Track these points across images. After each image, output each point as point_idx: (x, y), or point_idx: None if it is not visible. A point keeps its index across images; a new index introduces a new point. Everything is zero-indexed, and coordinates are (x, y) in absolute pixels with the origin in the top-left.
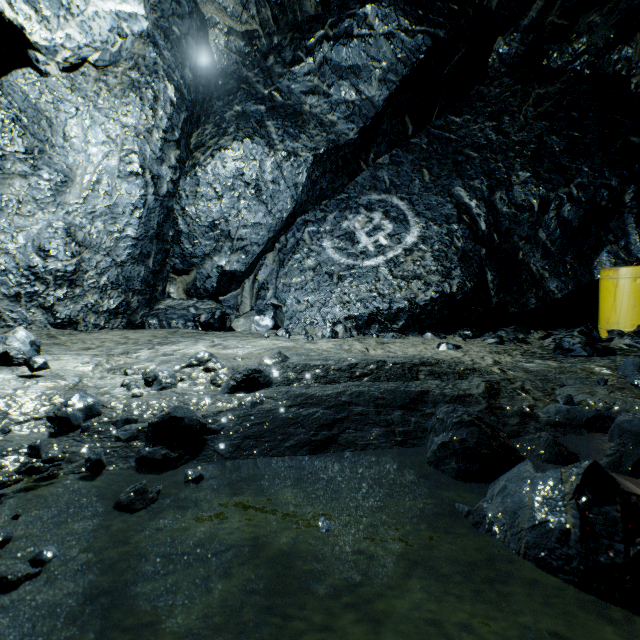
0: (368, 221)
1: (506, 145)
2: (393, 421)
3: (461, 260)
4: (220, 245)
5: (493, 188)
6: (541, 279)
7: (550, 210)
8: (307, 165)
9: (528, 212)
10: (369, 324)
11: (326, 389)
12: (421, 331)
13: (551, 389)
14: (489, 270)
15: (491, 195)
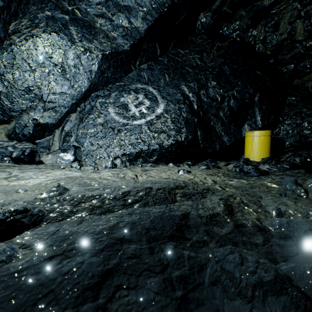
0: (136, 99)
1: (205, 67)
2: (167, 261)
3: (186, 123)
4: (35, 104)
5: (200, 88)
6: (221, 136)
7: (225, 102)
8: (98, 60)
9: (215, 102)
10: (136, 158)
11: (99, 223)
12: (165, 162)
13: (258, 201)
14: (199, 130)
15: (199, 91)
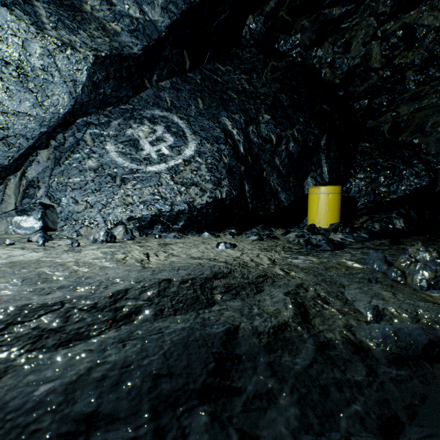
0: (152, 132)
1: (255, 94)
2: None
3: (228, 173)
4: None
5: (248, 122)
6: (276, 192)
7: (282, 144)
8: (87, 64)
9: (270, 144)
10: (152, 225)
11: (46, 374)
12: (198, 230)
13: (341, 293)
14: (247, 183)
15: (247, 127)
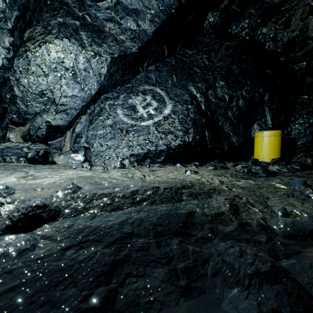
0: (143, 100)
1: (213, 67)
2: (173, 254)
3: (193, 124)
4: (48, 107)
5: (207, 88)
6: (229, 136)
7: (233, 102)
8: (107, 63)
9: (224, 102)
10: (144, 159)
11: (110, 218)
12: (173, 162)
13: (264, 202)
14: (206, 130)
15: (207, 92)
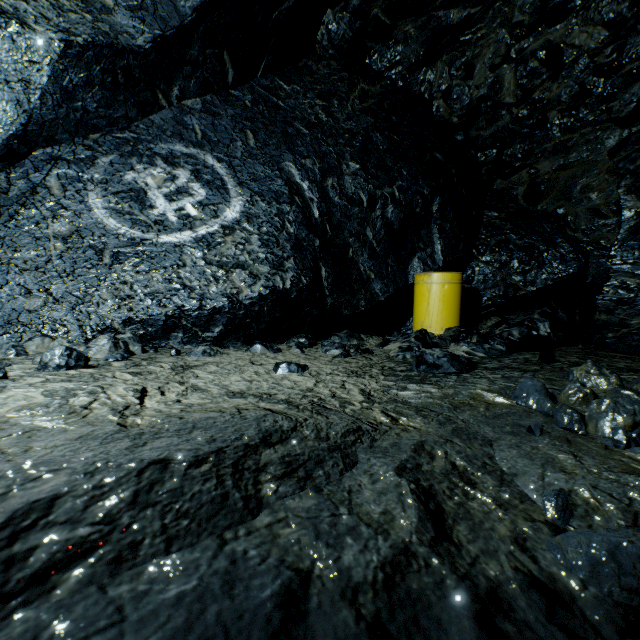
0: (169, 179)
1: (336, 130)
2: None
3: (295, 249)
4: None
5: (326, 172)
6: (368, 280)
7: (377, 208)
8: (50, 54)
9: (358, 207)
10: (168, 332)
11: None
12: (246, 340)
13: (489, 458)
14: (324, 265)
15: (324, 180)
